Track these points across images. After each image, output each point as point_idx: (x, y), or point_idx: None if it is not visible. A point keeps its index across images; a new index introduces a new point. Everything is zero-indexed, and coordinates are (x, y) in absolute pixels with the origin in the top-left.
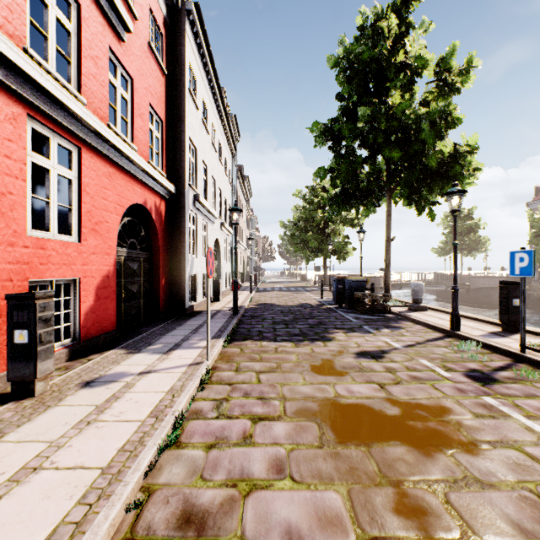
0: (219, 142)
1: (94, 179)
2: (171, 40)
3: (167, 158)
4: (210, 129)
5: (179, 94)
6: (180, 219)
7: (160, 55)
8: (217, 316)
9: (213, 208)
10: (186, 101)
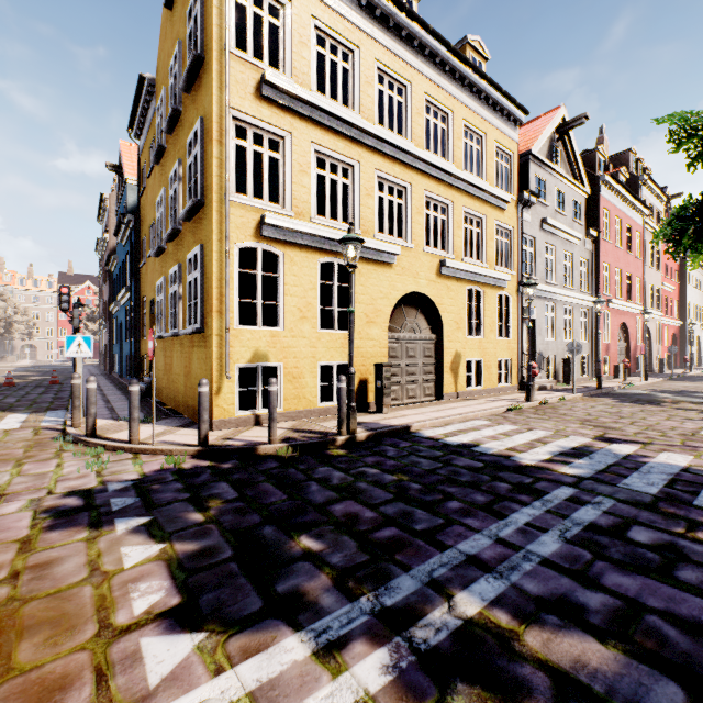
0: (699, 280)
1: (668, 331)
2: (679, 269)
3: (677, 312)
4: (694, 283)
5: (683, 288)
6: (684, 333)
7: (675, 278)
8: (702, 368)
9: (695, 321)
10: (686, 289)
